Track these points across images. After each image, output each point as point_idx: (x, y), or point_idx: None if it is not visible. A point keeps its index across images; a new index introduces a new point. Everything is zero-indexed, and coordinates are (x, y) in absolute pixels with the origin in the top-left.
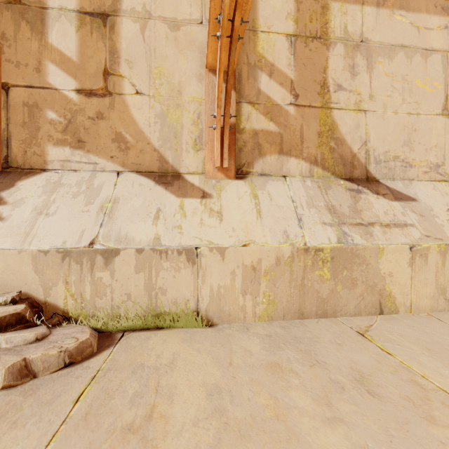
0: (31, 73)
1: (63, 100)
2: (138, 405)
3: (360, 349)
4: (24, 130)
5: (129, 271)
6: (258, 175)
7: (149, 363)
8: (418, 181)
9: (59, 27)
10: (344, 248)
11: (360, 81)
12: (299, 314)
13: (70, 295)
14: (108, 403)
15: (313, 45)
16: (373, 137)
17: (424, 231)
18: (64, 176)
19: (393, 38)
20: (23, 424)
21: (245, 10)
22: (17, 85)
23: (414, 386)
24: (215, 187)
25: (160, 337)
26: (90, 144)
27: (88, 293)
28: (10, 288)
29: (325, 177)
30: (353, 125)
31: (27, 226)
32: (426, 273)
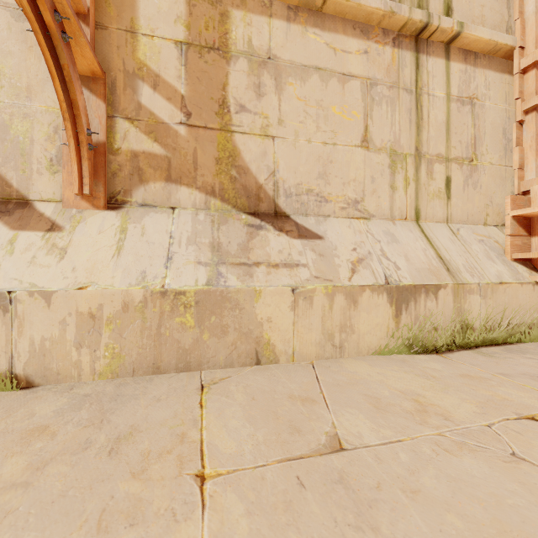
0: None
1: None
2: None
3: (176, 403)
4: None
5: None
6: (138, 206)
7: None
8: (335, 218)
9: None
10: (213, 290)
11: (267, 103)
12: (155, 369)
13: None
14: None
15: (209, 56)
16: (283, 167)
17: (316, 271)
18: None
19: (306, 59)
20: None
21: (62, 3)
22: None
23: (174, 440)
24: (73, 218)
25: None
26: None
27: None
28: None
29: (225, 210)
30: (259, 152)
31: None
32: (311, 318)
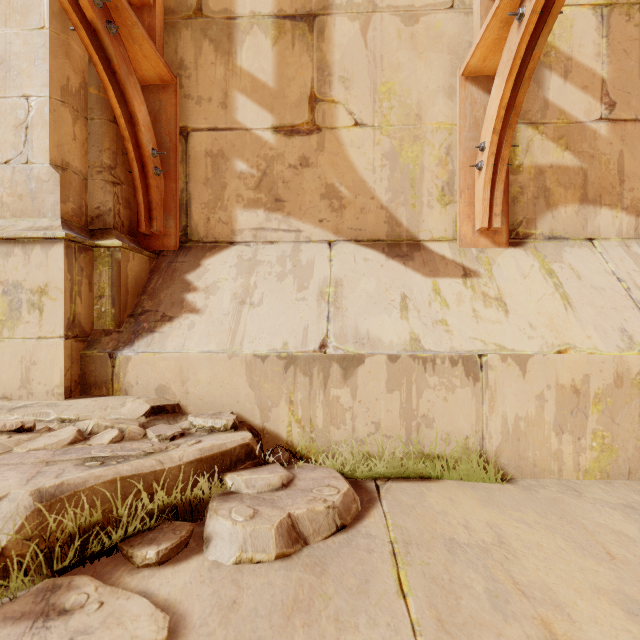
0: (216, 110)
1: (256, 144)
2: (515, 617)
3: None
4: (207, 190)
5: (377, 389)
6: (544, 239)
7: (462, 537)
8: None
9: (251, 41)
10: None
11: None
12: None
13: (295, 420)
14: (457, 604)
15: None
16: None
17: None
18: (258, 250)
19: None
20: (353, 626)
21: None
22: (198, 128)
23: None
24: (480, 260)
25: (439, 494)
26: (290, 204)
27: (319, 419)
28: (219, 407)
29: None
30: None
31: (231, 321)
32: None
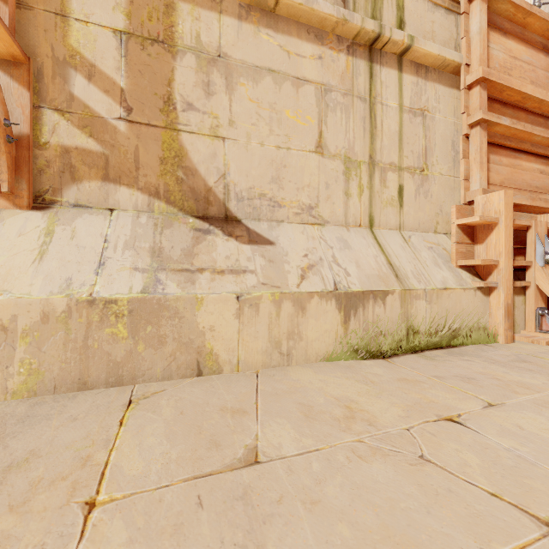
0: None
1: None
2: None
3: (93, 422)
4: None
5: None
6: (70, 206)
7: None
8: (288, 223)
9: None
10: (149, 298)
11: (217, 103)
12: (81, 384)
13: None
14: None
15: (153, 49)
16: (234, 170)
17: (264, 278)
18: None
19: (258, 59)
20: None
21: None
22: None
23: (75, 464)
24: None
25: None
26: None
27: None
28: None
29: (171, 213)
30: (208, 153)
31: None
32: (257, 326)
